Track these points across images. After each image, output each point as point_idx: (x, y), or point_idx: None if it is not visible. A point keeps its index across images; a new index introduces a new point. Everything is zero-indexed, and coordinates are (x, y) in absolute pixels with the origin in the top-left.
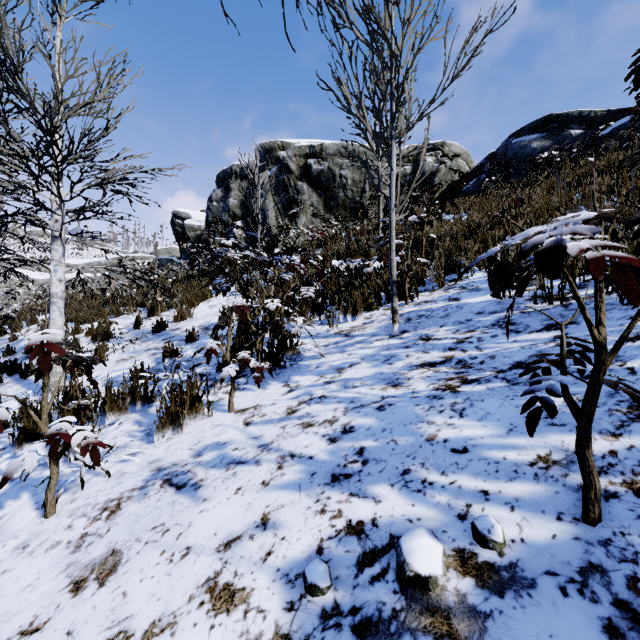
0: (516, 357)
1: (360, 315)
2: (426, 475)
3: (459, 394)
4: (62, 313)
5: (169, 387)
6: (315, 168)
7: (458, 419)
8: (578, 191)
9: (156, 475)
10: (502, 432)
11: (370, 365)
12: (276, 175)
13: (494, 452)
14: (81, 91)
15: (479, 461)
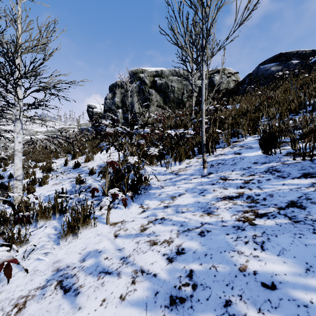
0: (288, 197)
1: (183, 162)
2: (245, 310)
3: (256, 227)
4: (21, 160)
5: (75, 204)
6: (158, 82)
7: (261, 252)
8: (302, 92)
9: (54, 275)
10: (301, 271)
11: (191, 195)
12: (139, 86)
13: (300, 293)
14: (31, 39)
15: (289, 301)
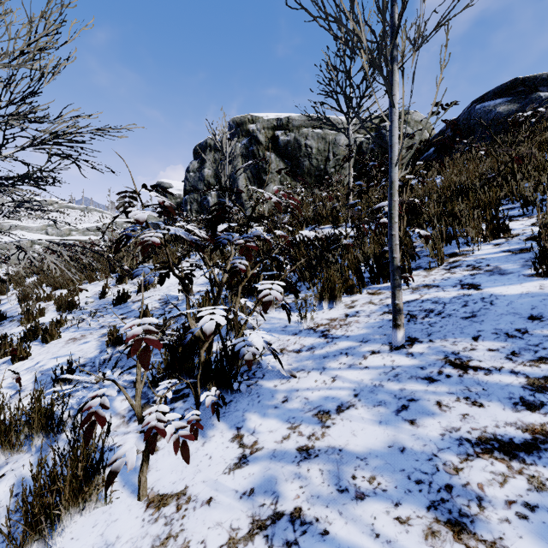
0: None
1: (339, 302)
2: None
3: None
4: None
5: None
6: (282, 139)
7: None
8: None
9: None
10: None
11: (374, 416)
12: (246, 146)
13: None
14: (10, 37)
15: None
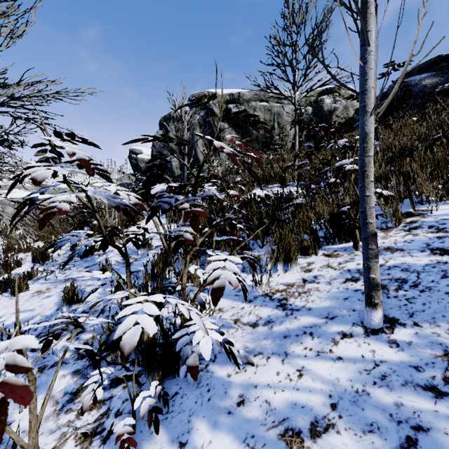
0: None
1: (295, 265)
2: None
3: None
4: None
5: None
6: (234, 111)
7: None
8: None
9: None
10: None
11: None
12: (203, 118)
13: None
14: None
15: None
